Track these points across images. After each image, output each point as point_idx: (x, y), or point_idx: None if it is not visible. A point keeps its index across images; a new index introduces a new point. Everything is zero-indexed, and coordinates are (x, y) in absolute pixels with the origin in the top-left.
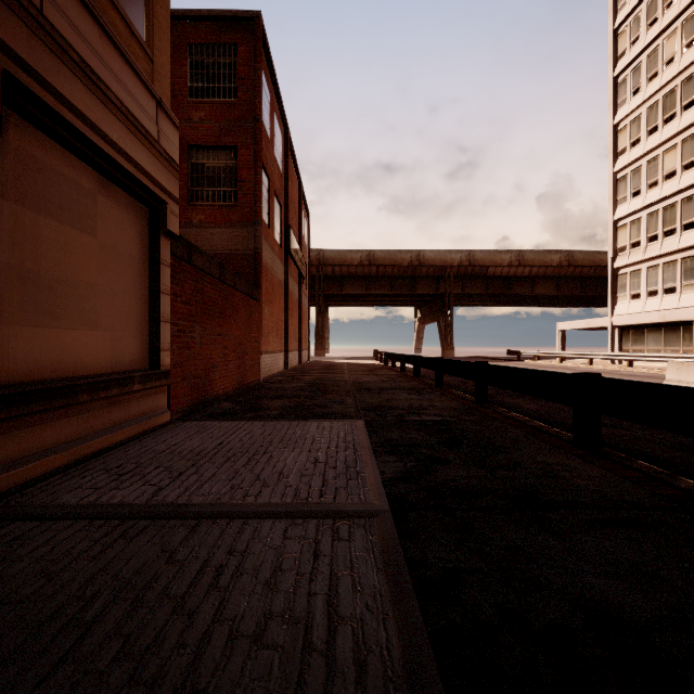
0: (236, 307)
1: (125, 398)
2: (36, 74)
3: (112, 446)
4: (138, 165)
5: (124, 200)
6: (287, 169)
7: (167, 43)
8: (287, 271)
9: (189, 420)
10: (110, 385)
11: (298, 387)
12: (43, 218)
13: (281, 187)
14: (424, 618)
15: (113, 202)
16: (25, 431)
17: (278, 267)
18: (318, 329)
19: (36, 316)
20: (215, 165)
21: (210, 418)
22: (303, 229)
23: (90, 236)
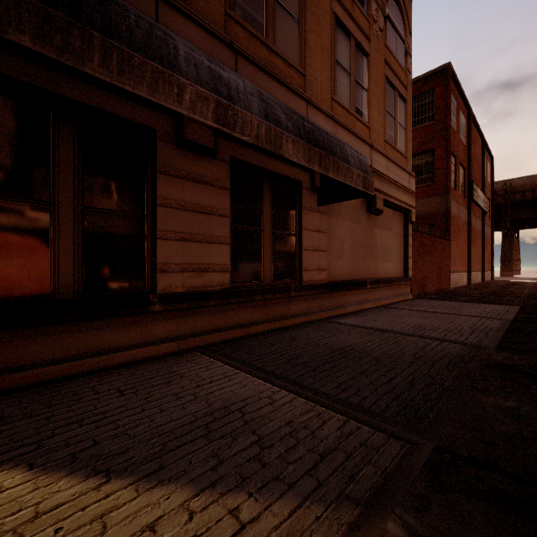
0: (436, 246)
1: (400, 286)
2: (387, 194)
3: (398, 301)
4: (404, 202)
5: (398, 215)
6: (470, 140)
7: (410, 145)
8: (470, 213)
9: (419, 299)
10: (397, 281)
11: (479, 293)
12: (384, 231)
13: (464, 155)
14: (508, 327)
15: (395, 217)
16: (383, 291)
17: (462, 213)
18: (503, 252)
19: (383, 259)
20: (419, 164)
21: (429, 299)
22: (485, 172)
23: (391, 232)
